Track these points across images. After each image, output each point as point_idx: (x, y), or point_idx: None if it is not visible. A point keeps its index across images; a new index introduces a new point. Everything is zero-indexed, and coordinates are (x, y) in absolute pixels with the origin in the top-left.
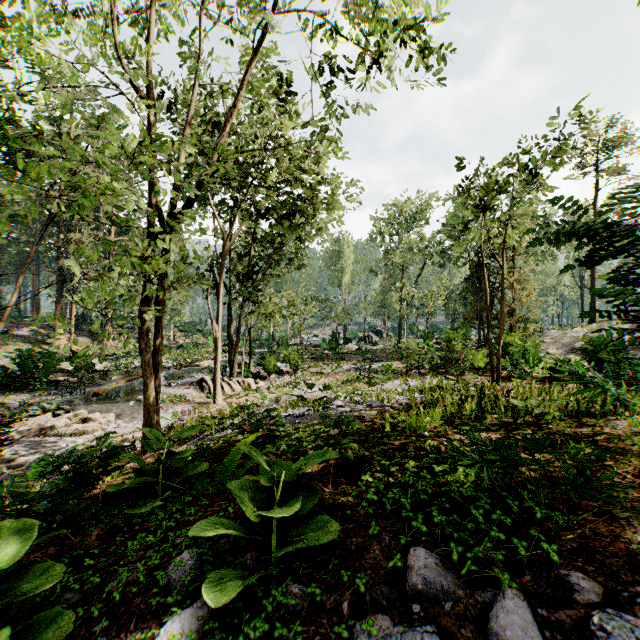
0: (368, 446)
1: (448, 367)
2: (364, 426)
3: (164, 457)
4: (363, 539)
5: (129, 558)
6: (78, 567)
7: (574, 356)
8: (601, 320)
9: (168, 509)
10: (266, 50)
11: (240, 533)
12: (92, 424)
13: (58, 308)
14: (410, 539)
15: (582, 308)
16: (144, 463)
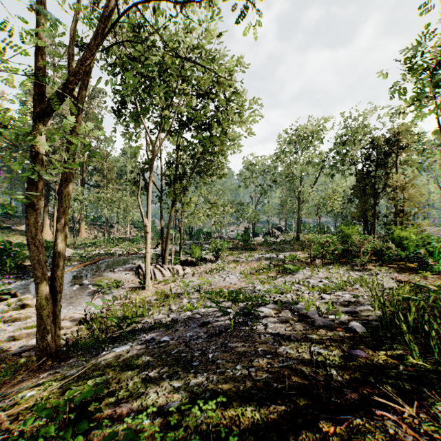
0: None
1: (348, 258)
2: None
3: None
4: None
5: None
6: None
7: None
8: None
9: None
10: None
11: None
12: (27, 311)
13: (45, 210)
14: None
15: None
16: None
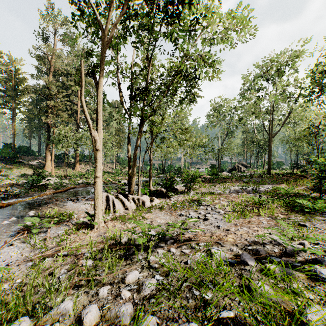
0: None
1: None
2: None
3: None
4: None
5: None
6: None
7: None
8: None
9: None
10: None
11: None
12: None
13: (47, 148)
14: None
15: None
16: None
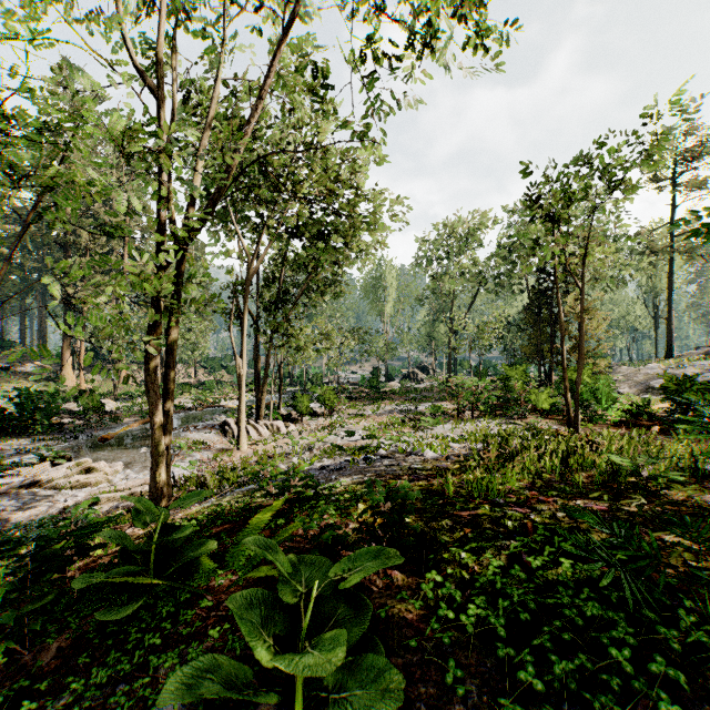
0: (427, 518)
1: (506, 409)
2: (418, 487)
3: (159, 533)
4: (436, 688)
5: (85, 703)
6: (19, 707)
7: (650, 396)
8: (679, 355)
9: (157, 611)
10: (297, 39)
11: (242, 696)
12: (96, 475)
13: (66, 341)
14: (520, 708)
15: (656, 341)
16: (130, 542)
